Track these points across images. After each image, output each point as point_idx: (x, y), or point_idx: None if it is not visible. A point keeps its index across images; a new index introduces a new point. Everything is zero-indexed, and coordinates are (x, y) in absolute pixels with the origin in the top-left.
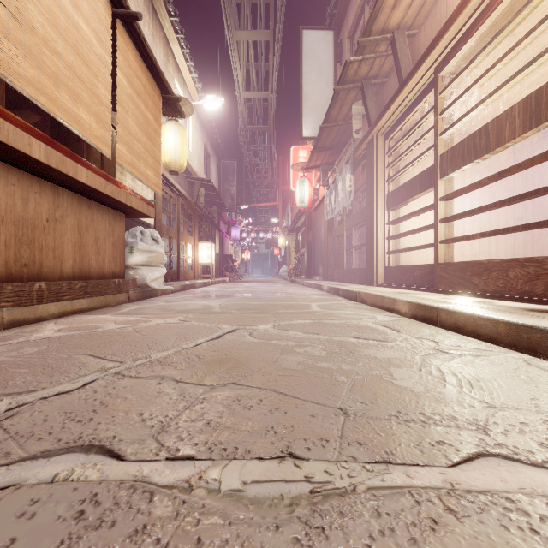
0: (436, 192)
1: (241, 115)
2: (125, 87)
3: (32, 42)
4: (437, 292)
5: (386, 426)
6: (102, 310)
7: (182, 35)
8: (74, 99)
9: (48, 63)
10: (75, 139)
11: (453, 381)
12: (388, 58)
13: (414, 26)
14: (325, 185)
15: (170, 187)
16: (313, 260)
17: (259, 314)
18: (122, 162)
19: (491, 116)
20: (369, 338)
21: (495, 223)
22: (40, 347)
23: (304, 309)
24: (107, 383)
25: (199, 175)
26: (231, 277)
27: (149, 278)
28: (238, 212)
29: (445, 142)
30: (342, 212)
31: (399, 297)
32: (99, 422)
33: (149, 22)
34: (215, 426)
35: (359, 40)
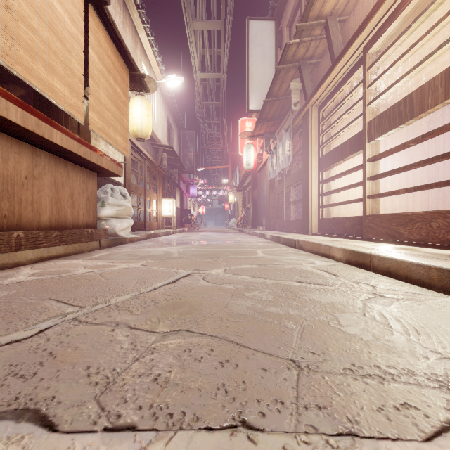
0: (364, 154)
1: (198, 92)
2: (96, 63)
3: (9, 17)
4: (366, 240)
5: (343, 383)
6: (76, 256)
7: (148, 25)
8: (49, 71)
9: (24, 37)
10: (55, 109)
11: (399, 327)
12: (322, 41)
13: (345, 12)
14: (268, 150)
15: (138, 152)
16: (258, 213)
17: (211, 259)
18: (93, 127)
19: (410, 91)
20: (311, 282)
21: (412, 182)
22: (10, 291)
23: (251, 255)
24: (62, 329)
25: (162, 143)
26: (189, 228)
27: (118, 228)
28: (195, 174)
29: (372, 111)
30: (282, 173)
31: (334, 245)
32: (42, 378)
33: (120, 13)
34: (163, 383)
35: (297, 25)
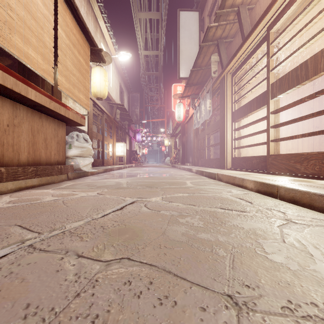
0: (268, 108)
1: (142, 65)
2: (64, 39)
3: None
4: (270, 174)
5: None
6: (48, 186)
7: (105, 15)
8: (25, 42)
9: (3, 14)
10: (34, 75)
11: (319, 255)
12: (234, 25)
13: (252, 2)
14: (193, 107)
15: (98, 108)
16: (186, 153)
17: (152, 189)
18: (61, 88)
19: (300, 62)
20: (232, 209)
21: (301, 130)
22: None
23: (182, 185)
24: (16, 258)
25: (116, 102)
26: (136, 164)
27: (81, 165)
28: (140, 125)
29: (274, 75)
30: (204, 124)
31: (246, 177)
32: None
33: (84, 5)
34: None
35: (216, 12)
